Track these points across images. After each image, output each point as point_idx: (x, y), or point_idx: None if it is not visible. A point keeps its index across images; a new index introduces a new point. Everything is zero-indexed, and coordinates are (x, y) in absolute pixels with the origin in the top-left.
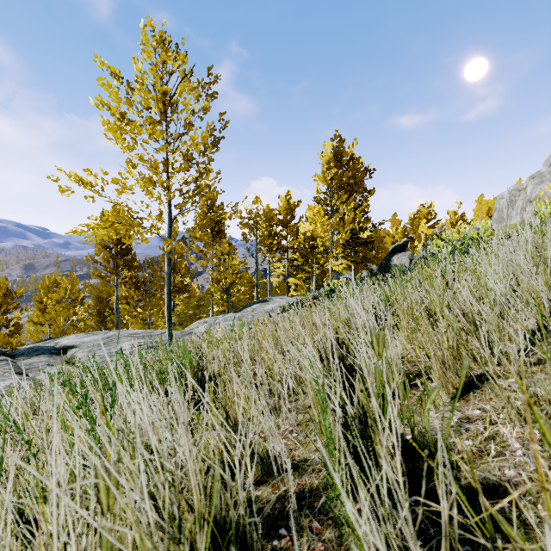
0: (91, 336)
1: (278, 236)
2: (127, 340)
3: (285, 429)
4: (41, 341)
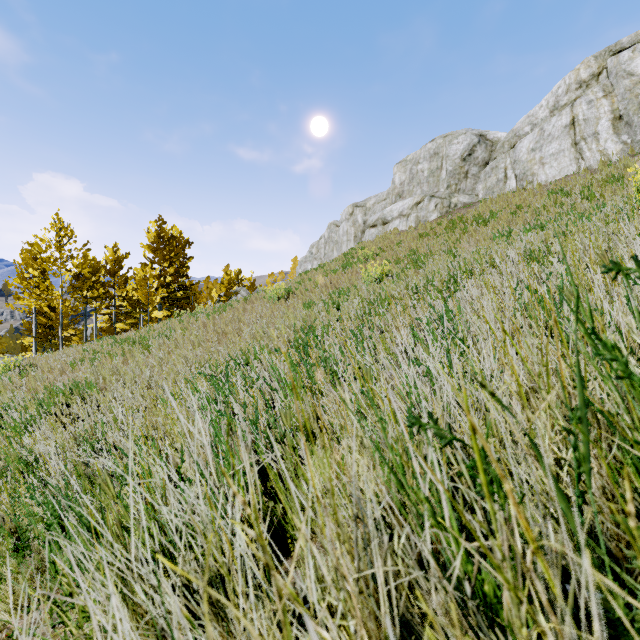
0: None
1: (105, 284)
2: None
3: None
4: None
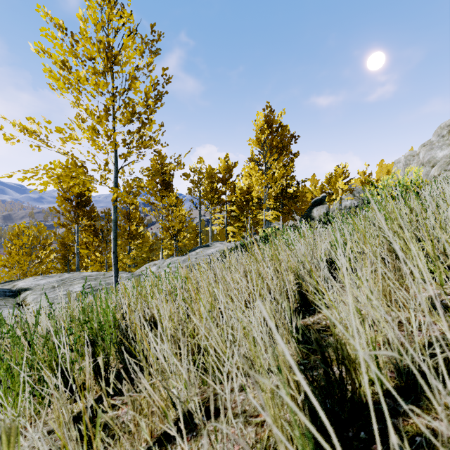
0: (47, 278)
1: (218, 191)
2: (80, 282)
3: None
4: (3, 283)
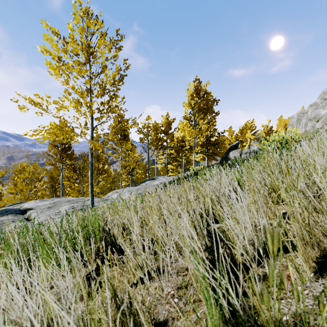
0: (43, 201)
1: (161, 139)
2: (66, 204)
3: (167, 292)
4: (12, 205)
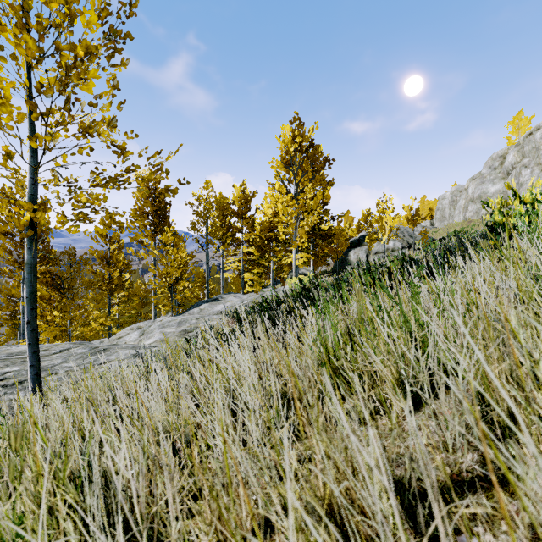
0: None
1: (232, 228)
2: None
3: None
4: None
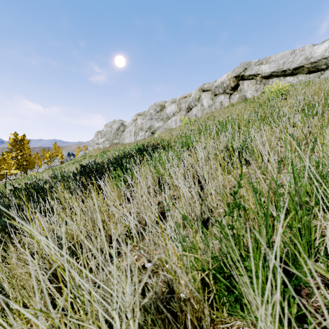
0: None
1: None
2: None
3: None
4: None
